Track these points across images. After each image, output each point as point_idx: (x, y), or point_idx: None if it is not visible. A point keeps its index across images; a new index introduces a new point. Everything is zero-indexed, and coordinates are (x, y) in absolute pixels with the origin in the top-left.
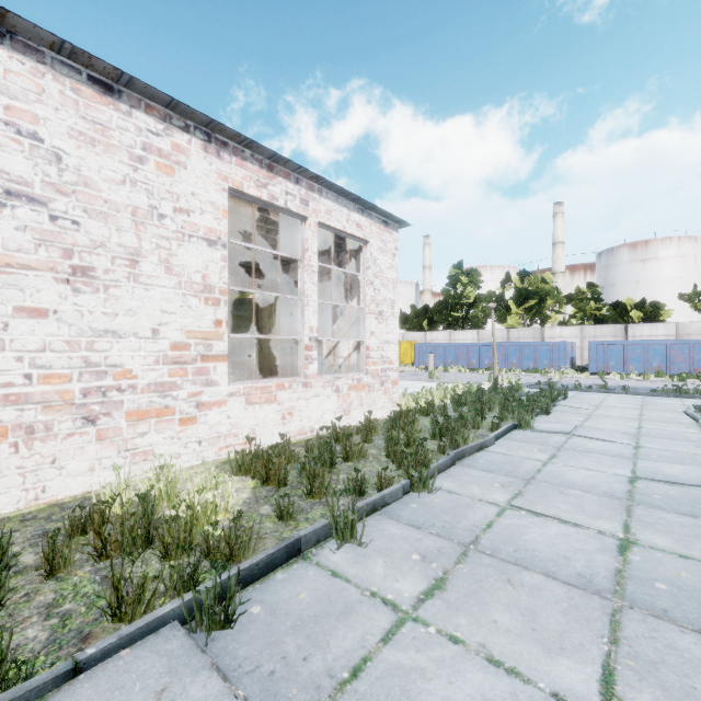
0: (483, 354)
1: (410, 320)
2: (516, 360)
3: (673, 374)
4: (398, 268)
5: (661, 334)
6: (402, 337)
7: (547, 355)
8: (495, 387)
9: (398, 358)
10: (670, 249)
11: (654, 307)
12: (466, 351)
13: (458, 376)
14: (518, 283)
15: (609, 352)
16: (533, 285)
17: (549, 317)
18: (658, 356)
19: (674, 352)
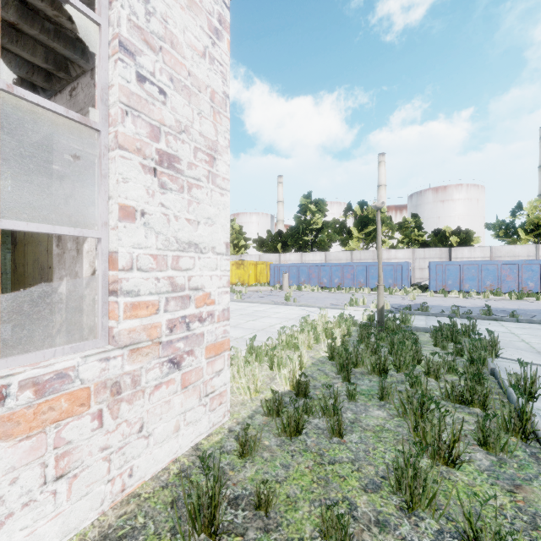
0: (333, 273)
1: (266, 243)
2: (363, 279)
3: (511, 292)
4: (227, 73)
5: (478, 256)
6: (259, 258)
7: (391, 274)
8: (380, 321)
9: (227, 287)
10: (461, 193)
11: (467, 234)
12: (317, 270)
13: (313, 296)
14: (358, 211)
15: (447, 271)
16: (371, 213)
17: (384, 241)
18: (491, 275)
19: (504, 271)
